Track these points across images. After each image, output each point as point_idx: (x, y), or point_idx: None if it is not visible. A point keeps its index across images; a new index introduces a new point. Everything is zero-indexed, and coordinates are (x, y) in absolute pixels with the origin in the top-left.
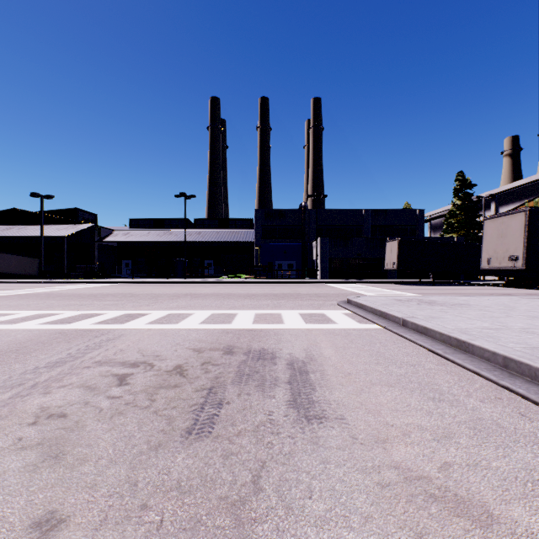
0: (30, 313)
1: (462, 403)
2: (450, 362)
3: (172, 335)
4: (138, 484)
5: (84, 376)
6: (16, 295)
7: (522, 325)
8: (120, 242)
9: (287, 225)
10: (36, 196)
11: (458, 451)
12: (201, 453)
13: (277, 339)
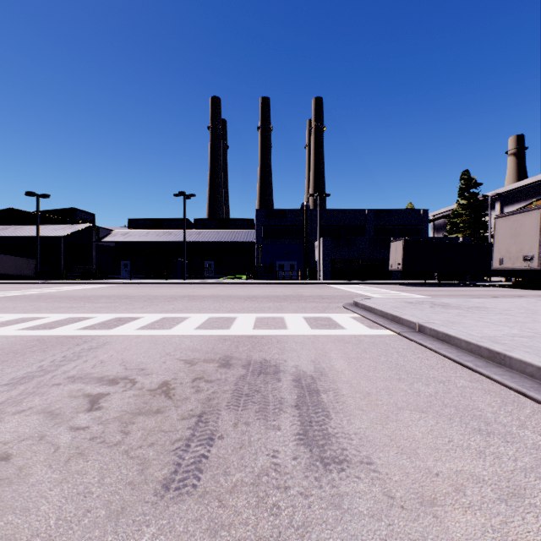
0: (13, 317)
1: (519, 438)
2: (484, 378)
3: (162, 343)
4: None
5: (49, 397)
6: (6, 296)
7: None
8: (119, 243)
9: (289, 225)
10: (32, 195)
11: (540, 522)
12: (179, 525)
13: (280, 348)
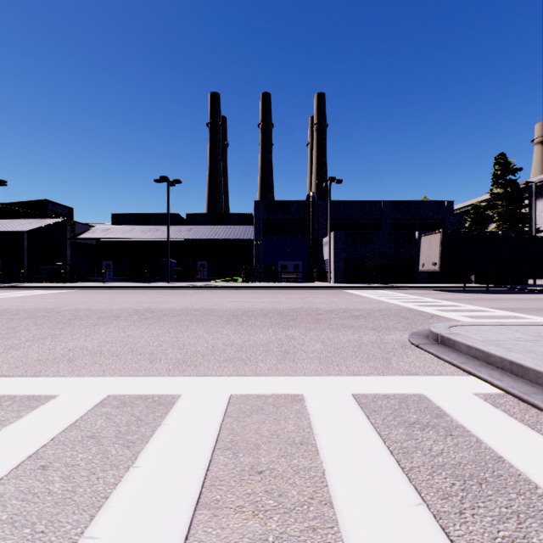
0: None
1: None
2: None
3: None
4: None
5: None
6: None
7: None
8: (100, 240)
9: (292, 219)
10: None
11: None
12: None
13: None
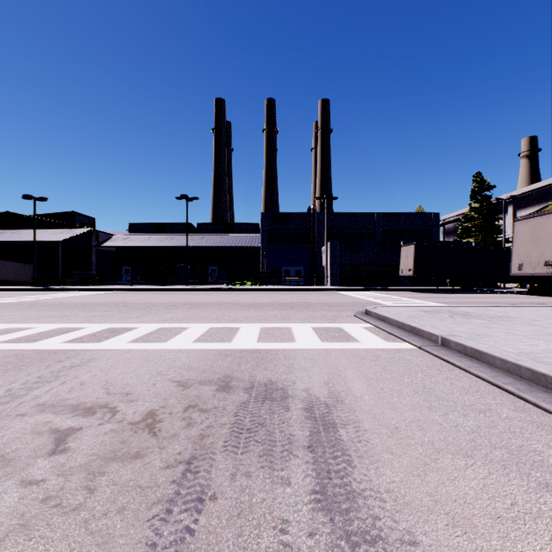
0: None
1: None
2: (530, 405)
3: (155, 359)
4: None
5: (7, 434)
6: None
7: None
8: (120, 248)
9: (295, 229)
10: (29, 198)
11: None
12: None
13: (288, 366)
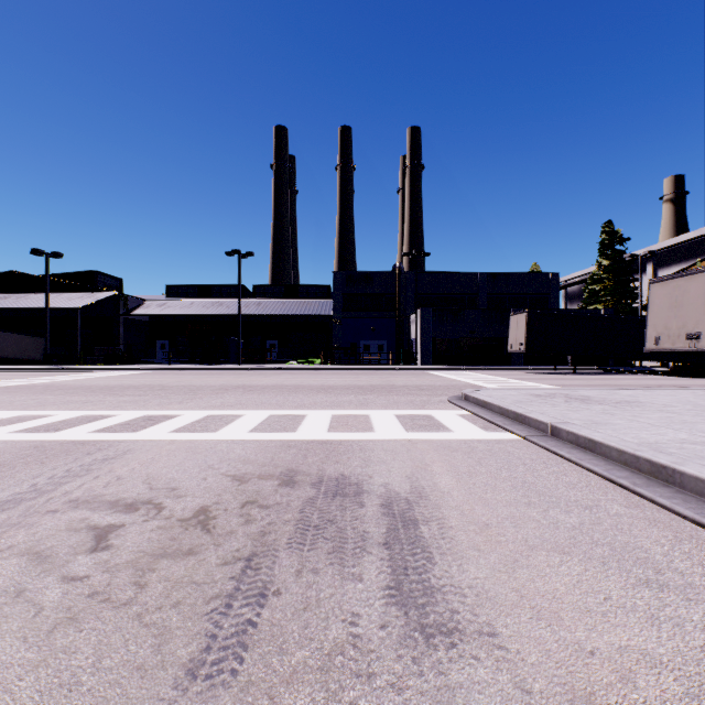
0: (8, 415)
1: (704, 594)
2: (646, 501)
3: (204, 451)
4: None
5: (39, 531)
6: (2, 387)
7: None
8: (154, 317)
9: (376, 293)
10: (39, 254)
11: None
12: None
13: (364, 459)
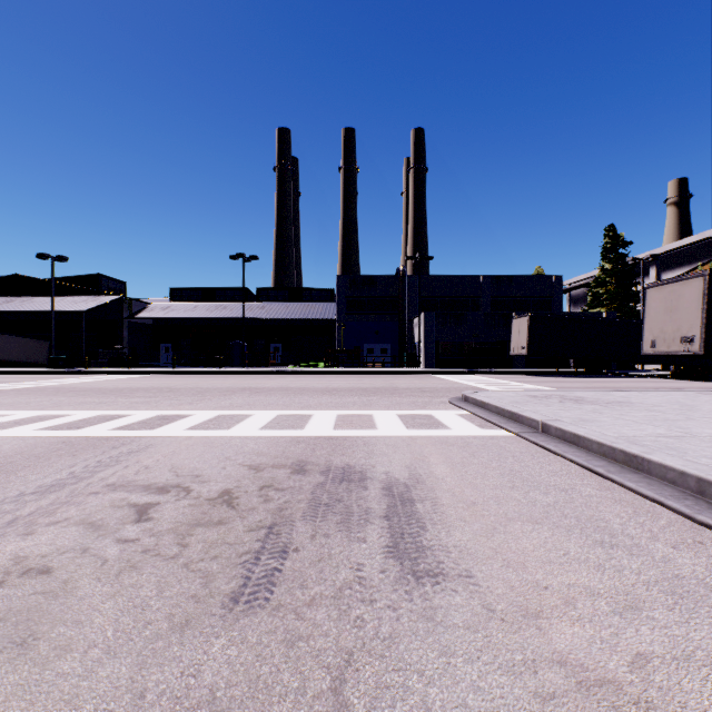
0: (28, 415)
1: (647, 551)
2: (616, 485)
3: (220, 446)
4: (146, 695)
5: (88, 508)
6: (14, 389)
7: (711, 431)
8: (158, 320)
9: (380, 296)
10: (45, 258)
11: (655, 634)
12: (252, 637)
13: (368, 452)
